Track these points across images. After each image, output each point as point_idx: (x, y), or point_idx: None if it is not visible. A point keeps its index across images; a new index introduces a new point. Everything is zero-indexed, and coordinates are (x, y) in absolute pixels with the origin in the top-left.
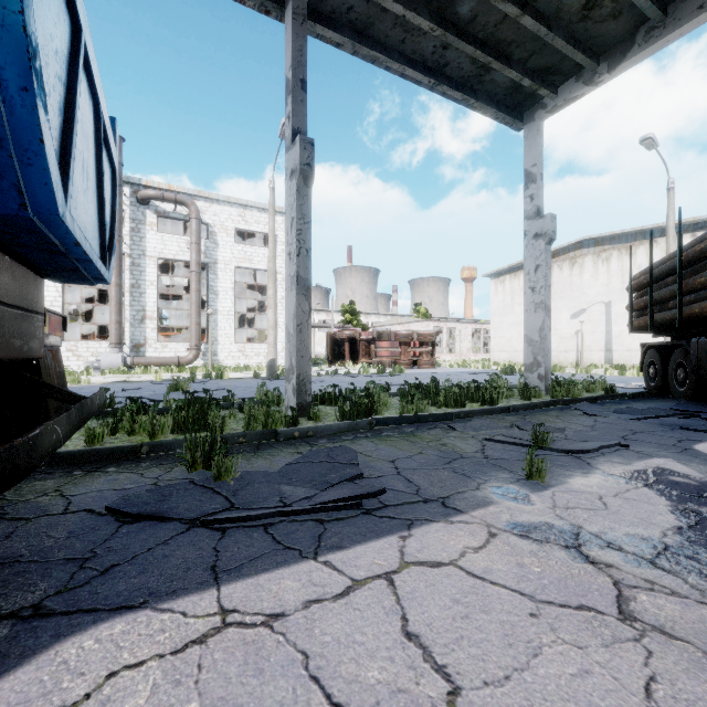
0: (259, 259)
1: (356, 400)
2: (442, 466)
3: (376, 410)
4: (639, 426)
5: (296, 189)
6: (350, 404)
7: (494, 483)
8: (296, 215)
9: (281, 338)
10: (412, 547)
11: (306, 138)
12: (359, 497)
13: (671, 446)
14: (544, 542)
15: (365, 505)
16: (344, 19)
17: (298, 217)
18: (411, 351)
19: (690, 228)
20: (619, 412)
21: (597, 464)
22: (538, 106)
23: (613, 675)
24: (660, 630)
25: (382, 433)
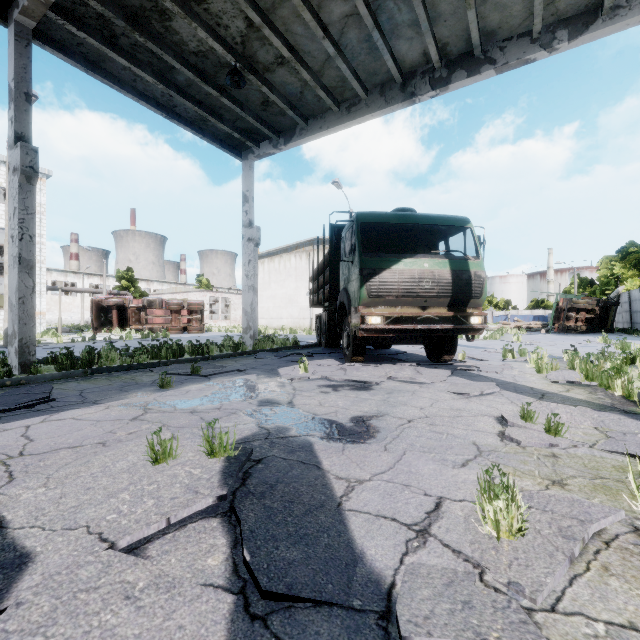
0: None
1: (84, 358)
2: (116, 389)
3: (96, 363)
4: (272, 362)
5: (18, 185)
6: (71, 360)
7: (139, 392)
8: (18, 207)
9: None
10: (54, 417)
11: (29, 145)
12: (35, 404)
13: (268, 369)
14: (131, 407)
15: (39, 408)
16: (75, 48)
17: (21, 208)
18: (185, 318)
19: None
20: (276, 356)
21: (213, 379)
22: (250, 151)
23: (104, 429)
24: (141, 419)
25: (92, 378)
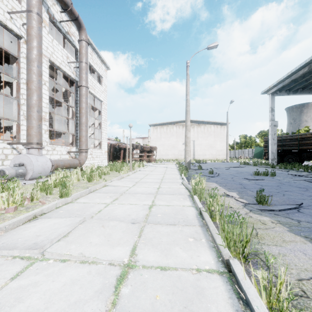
0: (97, 90)
1: None
2: None
3: None
4: None
5: None
6: None
7: None
8: None
9: (104, 146)
10: None
11: None
12: None
13: None
14: None
15: None
16: None
17: None
18: None
19: (213, 123)
20: None
21: None
22: (275, 92)
23: None
24: None
25: None
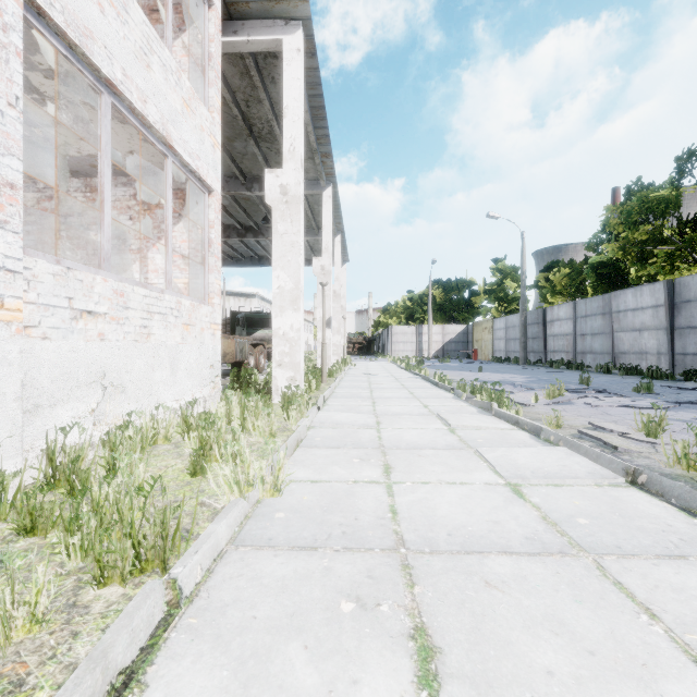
0: None
1: None
2: None
3: None
4: None
5: None
6: None
7: None
8: None
9: None
10: None
11: None
12: None
13: None
14: None
15: None
16: None
17: None
18: None
19: (233, 294)
20: None
21: None
22: None
23: None
24: None
25: None
